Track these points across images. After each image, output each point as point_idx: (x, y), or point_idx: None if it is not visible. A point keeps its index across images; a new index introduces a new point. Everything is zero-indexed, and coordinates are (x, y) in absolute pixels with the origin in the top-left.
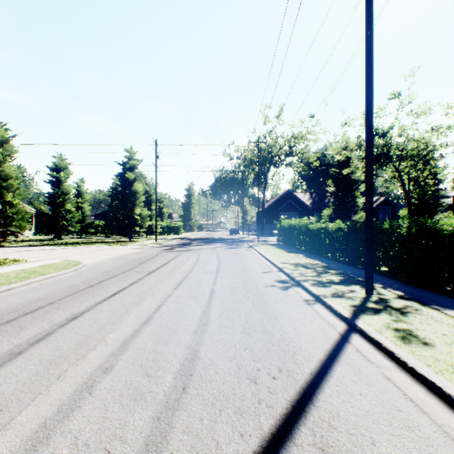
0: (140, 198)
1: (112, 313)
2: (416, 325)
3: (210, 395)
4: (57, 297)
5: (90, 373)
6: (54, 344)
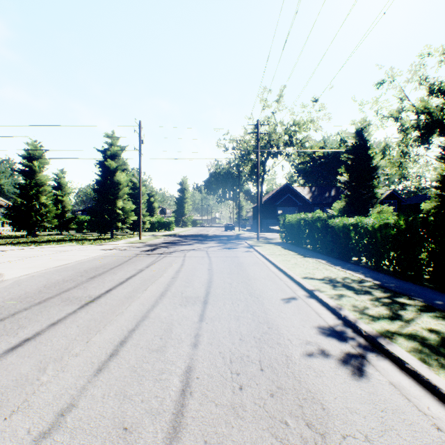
0: (123, 189)
1: None
2: None
3: None
4: None
5: None
6: None
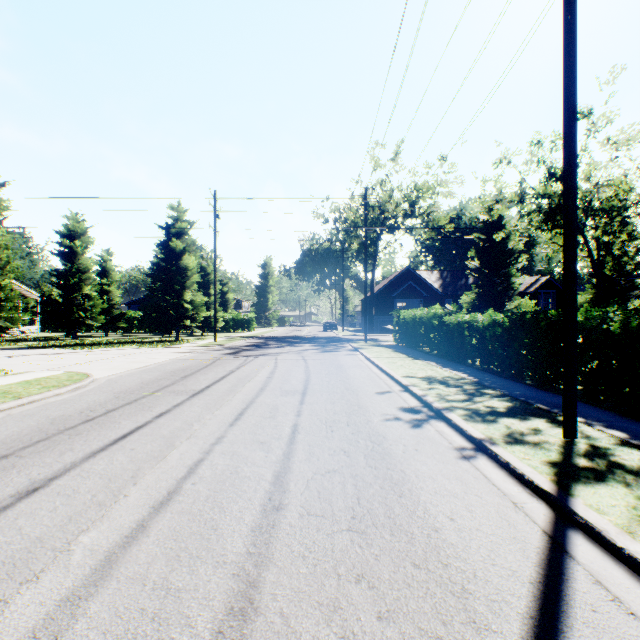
0: (191, 277)
1: (106, 479)
2: None
3: None
4: (22, 443)
5: None
6: None
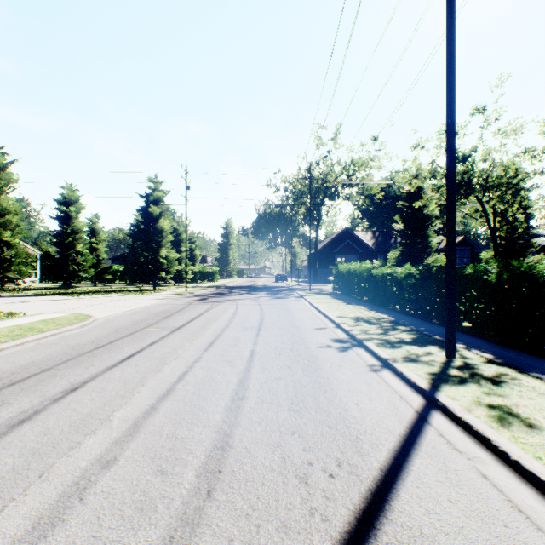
0: (166, 237)
1: (123, 382)
2: (515, 400)
3: (244, 502)
4: (56, 361)
5: (84, 469)
6: (42, 426)
